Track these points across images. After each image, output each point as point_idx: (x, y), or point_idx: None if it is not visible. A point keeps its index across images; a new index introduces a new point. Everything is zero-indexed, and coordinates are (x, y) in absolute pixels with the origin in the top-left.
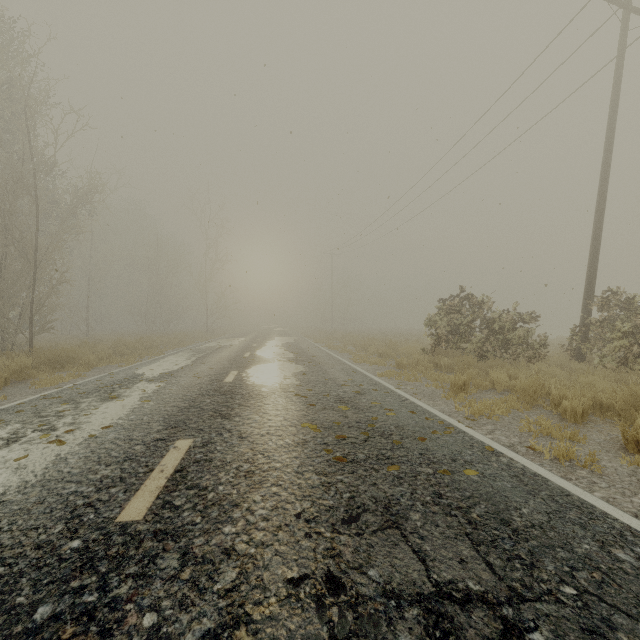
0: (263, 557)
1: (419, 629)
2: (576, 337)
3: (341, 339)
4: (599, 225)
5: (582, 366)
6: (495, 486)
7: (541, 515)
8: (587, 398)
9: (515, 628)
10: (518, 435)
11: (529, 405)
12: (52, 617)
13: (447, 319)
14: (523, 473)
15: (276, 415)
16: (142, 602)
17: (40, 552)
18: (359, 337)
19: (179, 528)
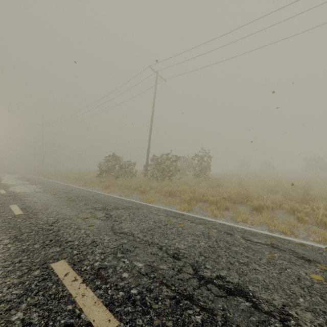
0: (61, 210)
1: (91, 209)
2: (144, 169)
3: (53, 174)
4: (150, 136)
5: (144, 178)
6: (108, 199)
7: (115, 201)
8: (137, 184)
9: (104, 207)
10: (119, 194)
11: (125, 188)
12: (22, 220)
13: (105, 164)
14: (115, 197)
15: (43, 197)
16: (40, 216)
17: (2, 219)
18: (63, 173)
19: (36, 212)
